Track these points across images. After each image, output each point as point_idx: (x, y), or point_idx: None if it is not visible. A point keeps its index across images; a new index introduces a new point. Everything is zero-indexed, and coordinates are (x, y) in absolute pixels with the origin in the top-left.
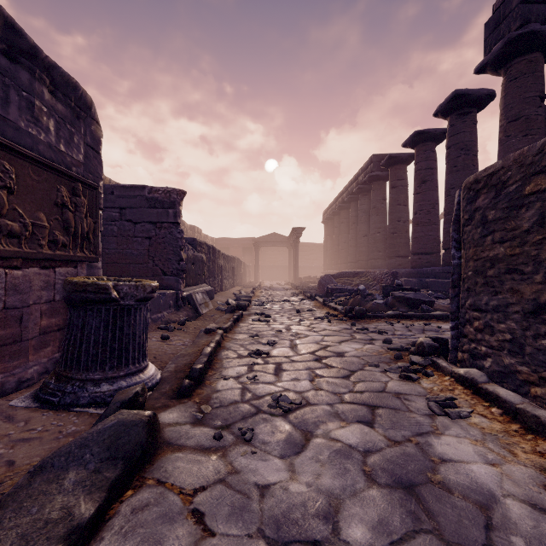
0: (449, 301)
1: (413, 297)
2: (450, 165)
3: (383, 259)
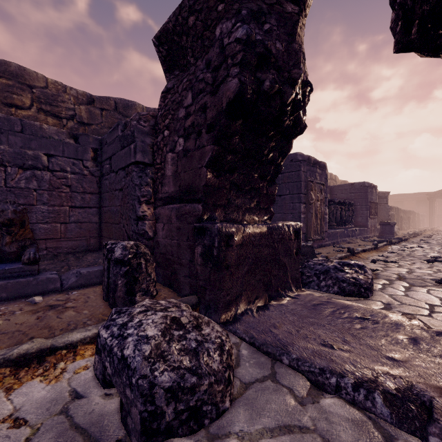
0: None
1: None
2: None
3: None
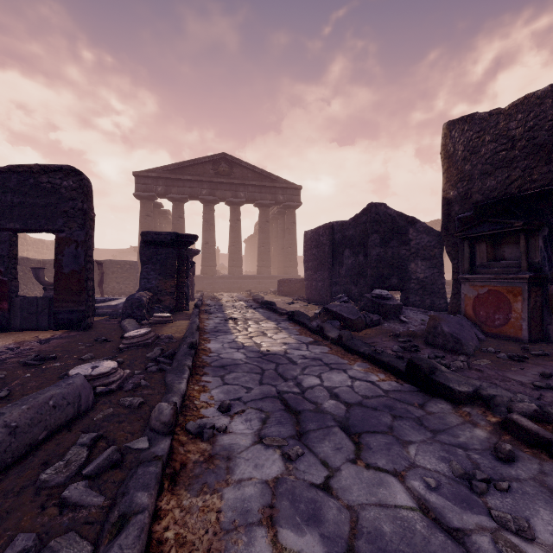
0: None
1: None
2: None
3: None
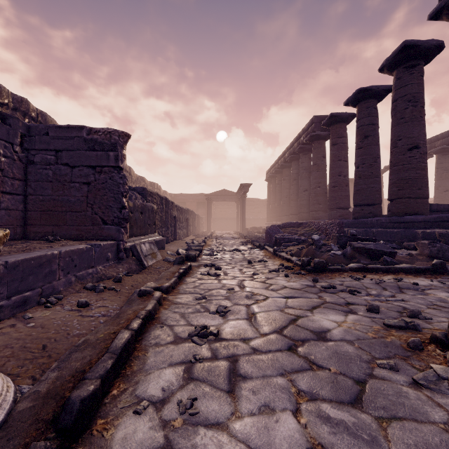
0: (405, 251)
1: (373, 248)
2: (397, 117)
3: (323, 211)
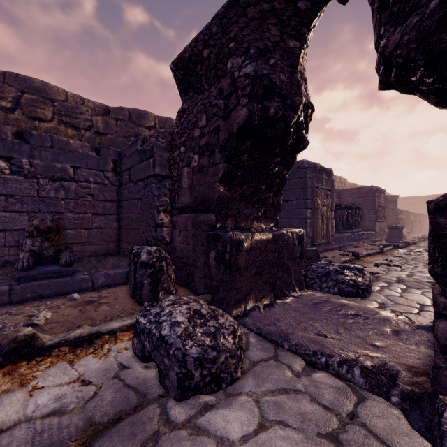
0: None
1: None
2: None
3: None
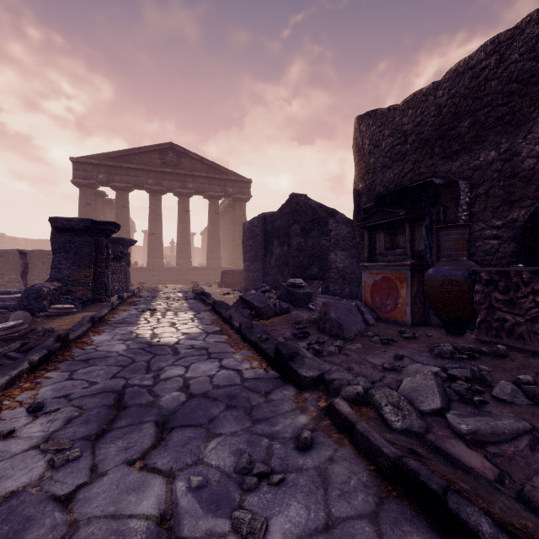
0: None
1: None
2: None
3: None
